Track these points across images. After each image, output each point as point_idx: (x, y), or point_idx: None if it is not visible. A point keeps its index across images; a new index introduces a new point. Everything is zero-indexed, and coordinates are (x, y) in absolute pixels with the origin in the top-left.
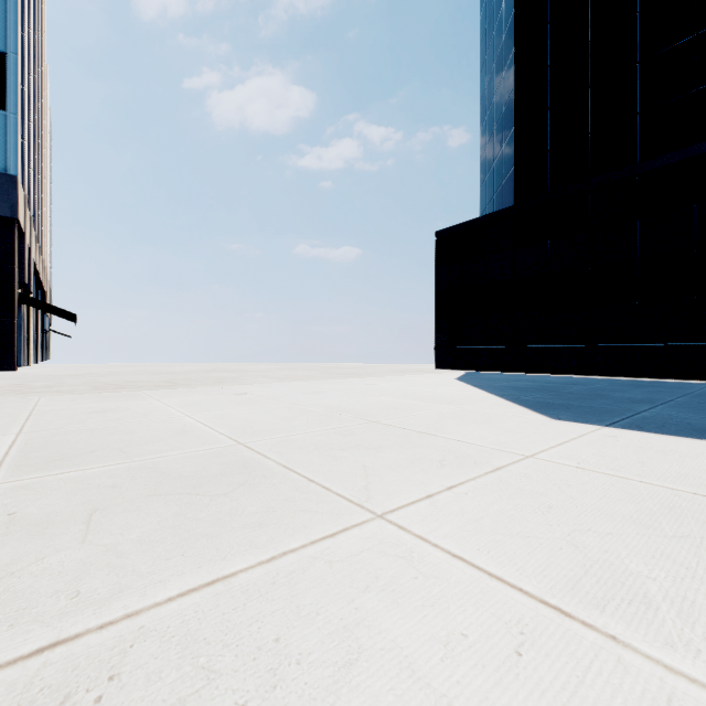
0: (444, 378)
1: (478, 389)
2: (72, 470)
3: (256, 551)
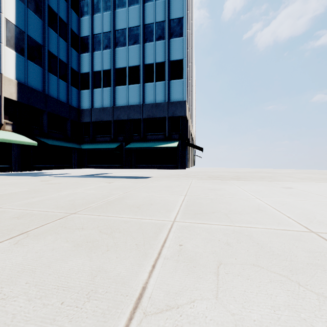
0: None
1: None
2: (204, 222)
3: None
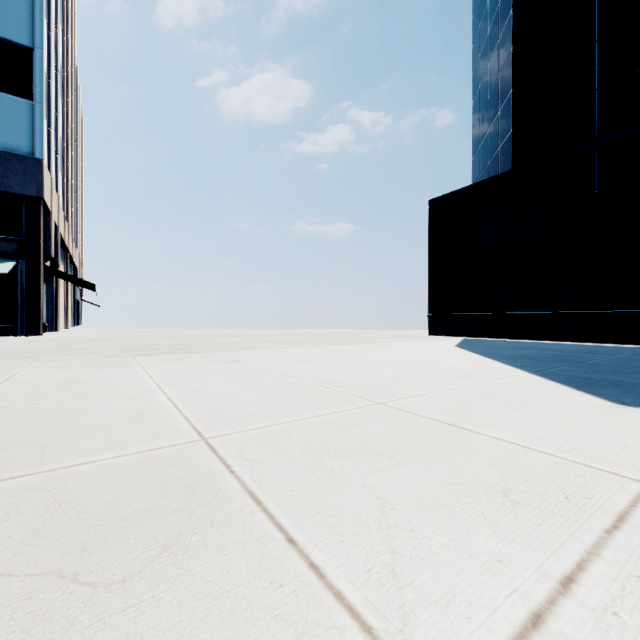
0: (442, 345)
1: (487, 359)
2: None
3: None
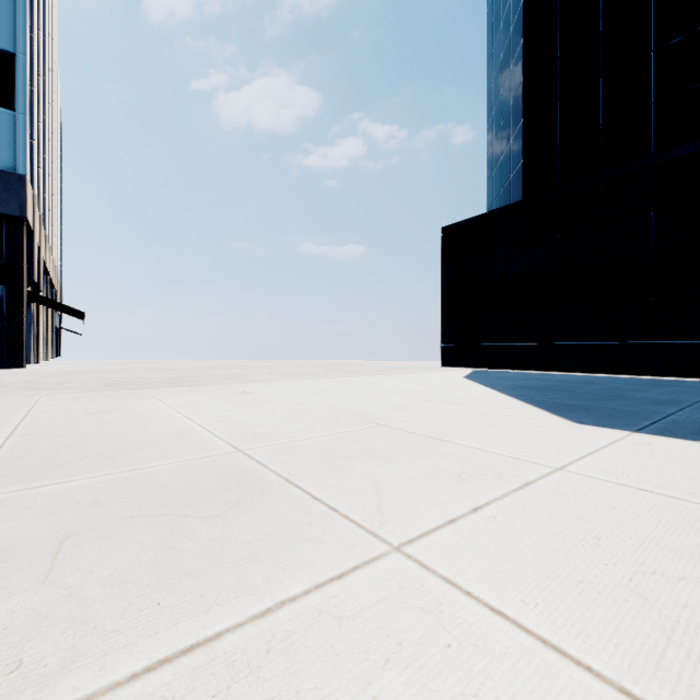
0: (451, 377)
1: (488, 389)
2: (53, 482)
3: (248, 598)
